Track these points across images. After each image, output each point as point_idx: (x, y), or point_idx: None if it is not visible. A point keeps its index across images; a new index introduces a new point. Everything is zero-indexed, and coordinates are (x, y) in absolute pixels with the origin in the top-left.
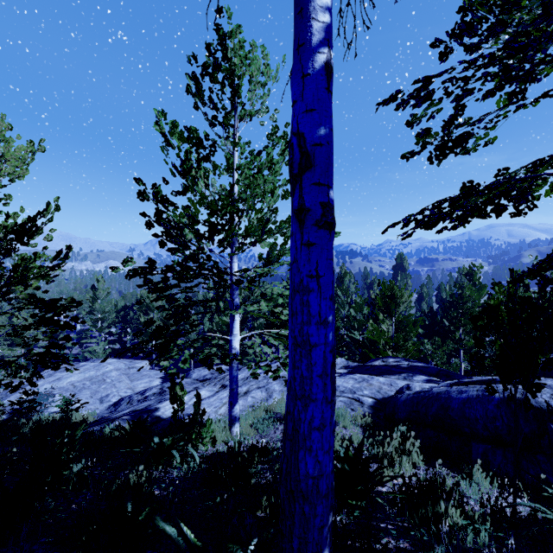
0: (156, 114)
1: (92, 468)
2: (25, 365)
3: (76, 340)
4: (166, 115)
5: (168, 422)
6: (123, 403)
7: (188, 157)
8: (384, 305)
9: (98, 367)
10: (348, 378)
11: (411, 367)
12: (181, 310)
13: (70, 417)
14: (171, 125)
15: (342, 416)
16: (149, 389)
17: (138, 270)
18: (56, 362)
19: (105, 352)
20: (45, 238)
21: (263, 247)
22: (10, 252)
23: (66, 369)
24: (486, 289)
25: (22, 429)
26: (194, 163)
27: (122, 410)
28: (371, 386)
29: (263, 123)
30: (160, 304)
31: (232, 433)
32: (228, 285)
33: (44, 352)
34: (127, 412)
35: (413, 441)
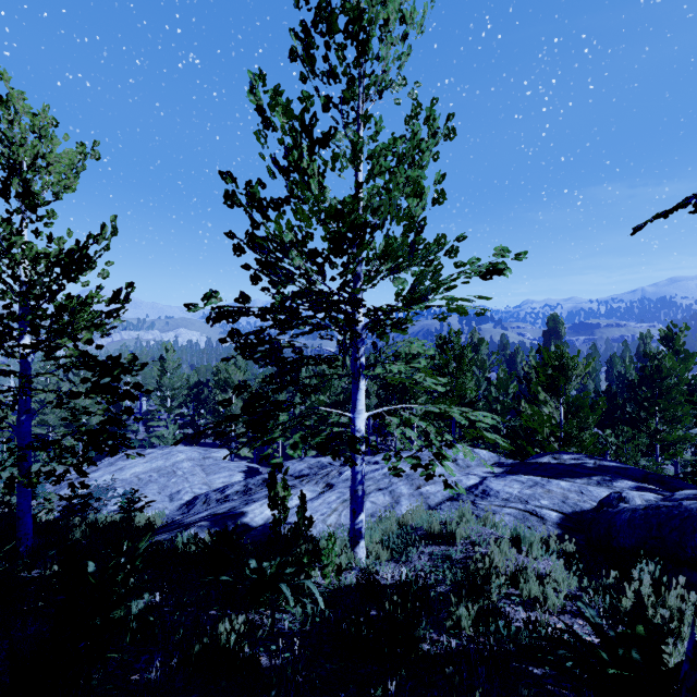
0: (251, 79)
1: (161, 602)
2: (72, 446)
3: (142, 423)
4: (265, 78)
5: (259, 532)
6: (197, 502)
7: (298, 139)
8: (549, 379)
9: (167, 456)
10: (510, 480)
11: (601, 468)
12: (289, 368)
13: (133, 519)
14: (272, 96)
15: (525, 538)
16: (229, 485)
17: (225, 310)
18: (113, 444)
19: (176, 438)
20: (99, 274)
21: (395, 285)
22: (54, 292)
23: (126, 454)
24: (693, 359)
25: (73, 533)
26: (306, 150)
27: (198, 513)
28: (550, 494)
29: (399, 100)
30: (241, 379)
31: (356, 555)
32: (357, 332)
33: (97, 429)
34: (205, 516)
35: (682, 592)
